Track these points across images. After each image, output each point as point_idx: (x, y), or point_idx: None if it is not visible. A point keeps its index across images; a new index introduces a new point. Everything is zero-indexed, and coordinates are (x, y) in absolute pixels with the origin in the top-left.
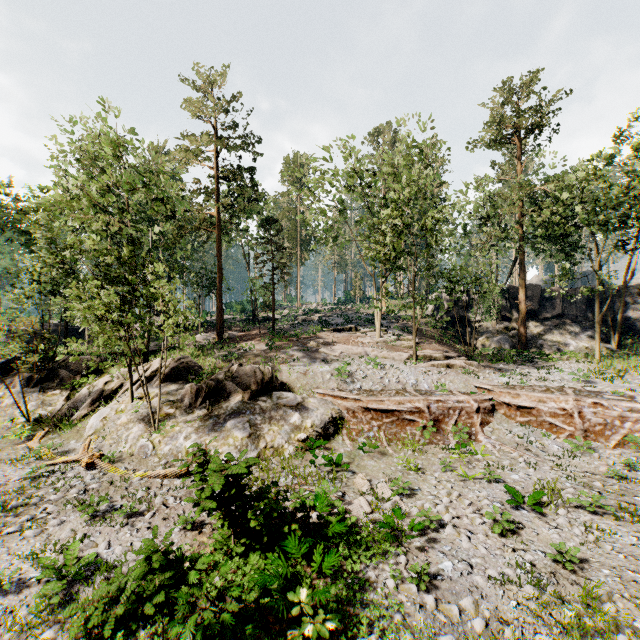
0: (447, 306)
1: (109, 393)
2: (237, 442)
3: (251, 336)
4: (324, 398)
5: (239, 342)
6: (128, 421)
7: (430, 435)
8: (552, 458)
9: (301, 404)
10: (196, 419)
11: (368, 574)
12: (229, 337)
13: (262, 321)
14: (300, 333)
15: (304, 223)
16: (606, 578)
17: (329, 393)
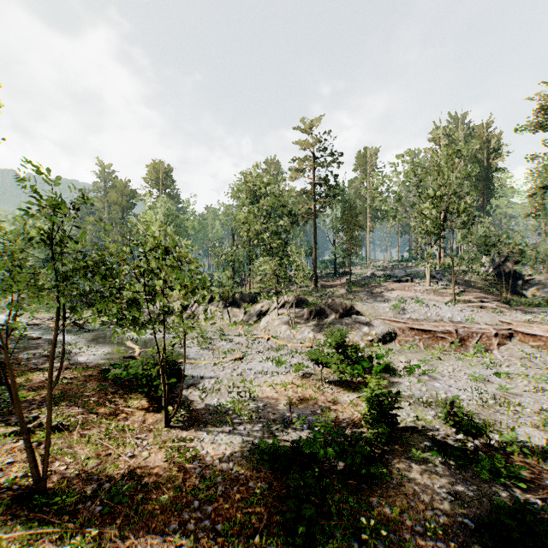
0: (497, 262)
1: (264, 312)
2: None
3: (335, 284)
4: (384, 321)
5: (327, 288)
6: (278, 324)
7: (456, 347)
8: (546, 366)
9: (369, 323)
10: (311, 325)
11: (398, 380)
12: (320, 285)
13: (341, 275)
14: (369, 283)
15: (371, 208)
16: (525, 400)
17: (387, 318)
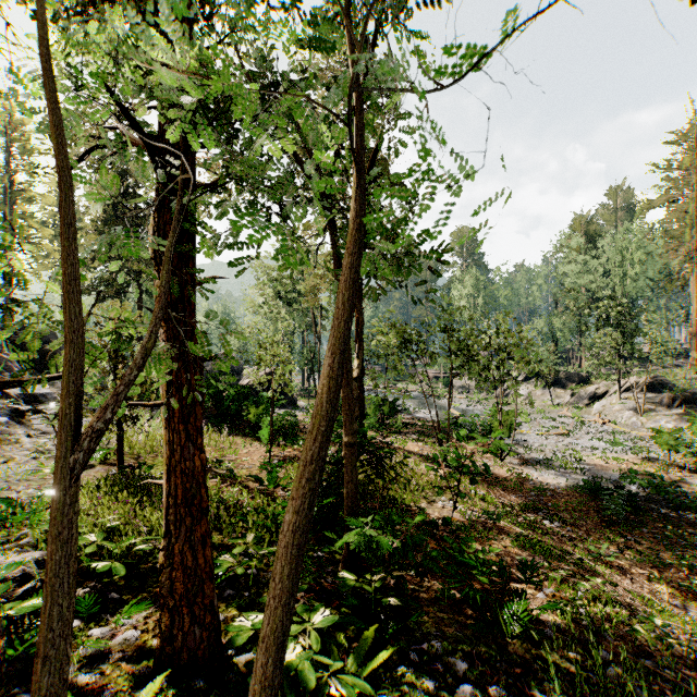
0: None
1: (599, 395)
2: None
3: None
4: None
5: None
6: (619, 409)
7: None
8: None
9: None
10: (672, 415)
11: None
12: None
13: None
14: None
15: None
16: None
17: None
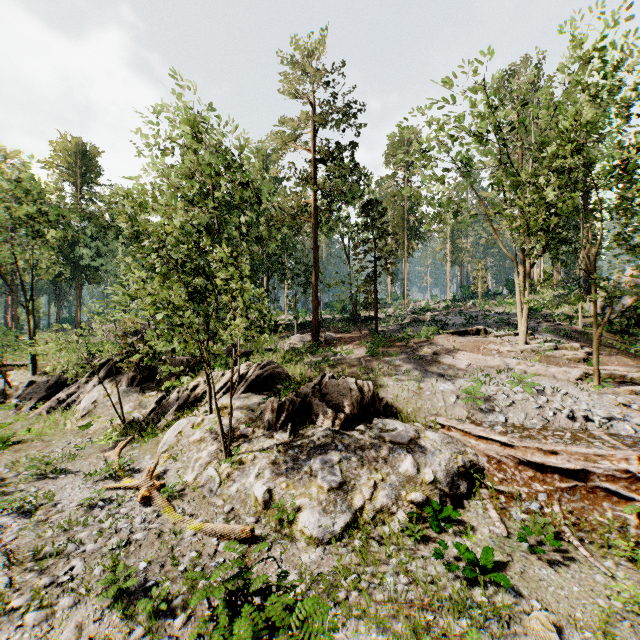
0: (630, 299)
1: (194, 400)
2: (322, 494)
3: (350, 338)
4: (448, 432)
5: (336, 345)
6: (201, 440)
7: None
8: None
9: (415, 441)
10: (274, 448)
11: None
12: (325, 339)
13: (363, 321)
14: (409, 336)
15: (414, 198)
16: None
17: (456, 426)
